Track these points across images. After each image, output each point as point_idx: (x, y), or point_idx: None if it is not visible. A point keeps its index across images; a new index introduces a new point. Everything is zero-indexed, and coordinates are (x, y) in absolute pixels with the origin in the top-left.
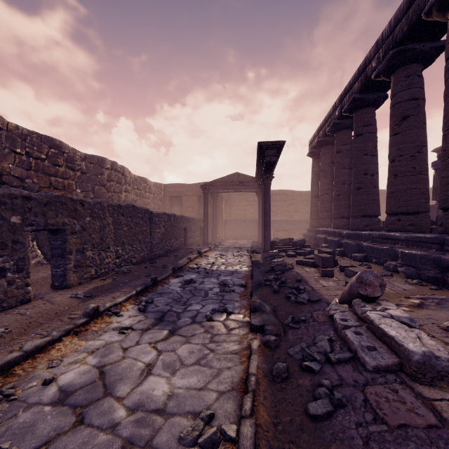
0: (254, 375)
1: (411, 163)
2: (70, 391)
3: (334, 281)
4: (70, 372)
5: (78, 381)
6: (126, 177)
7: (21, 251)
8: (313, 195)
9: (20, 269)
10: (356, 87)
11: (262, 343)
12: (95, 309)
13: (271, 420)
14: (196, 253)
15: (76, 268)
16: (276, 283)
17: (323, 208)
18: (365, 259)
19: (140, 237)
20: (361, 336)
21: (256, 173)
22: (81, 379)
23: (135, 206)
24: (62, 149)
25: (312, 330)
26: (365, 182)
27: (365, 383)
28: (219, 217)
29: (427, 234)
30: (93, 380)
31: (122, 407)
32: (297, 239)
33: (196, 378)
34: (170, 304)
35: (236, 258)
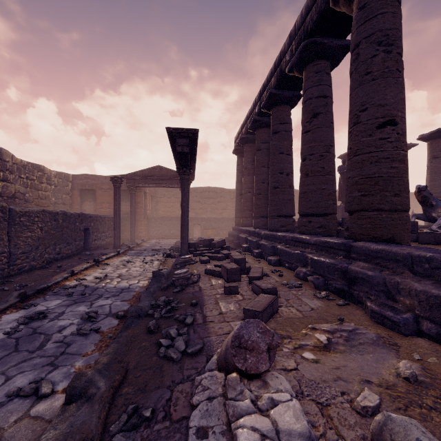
0: None
1: (320, 163)
2: None
3: (237, 302)
4: None
5: None
6: (5, 162)
7: None
8: (238, 193)
9: None
10: (272, 82)
11: None
12: None
13: None
14: (92, 261)
15: None
16: (162, 312)
17: (245, 207)
18: (279, 263)
19: None
20: None
21: (177, 167)
22: None
23: None
24: None
25: None
26: (281, 181)
27: None
28: (141, 215)
29: (335, 239)
30: None
31: None
32: (217, 240)
33: None
34: None
35: (143, 265)
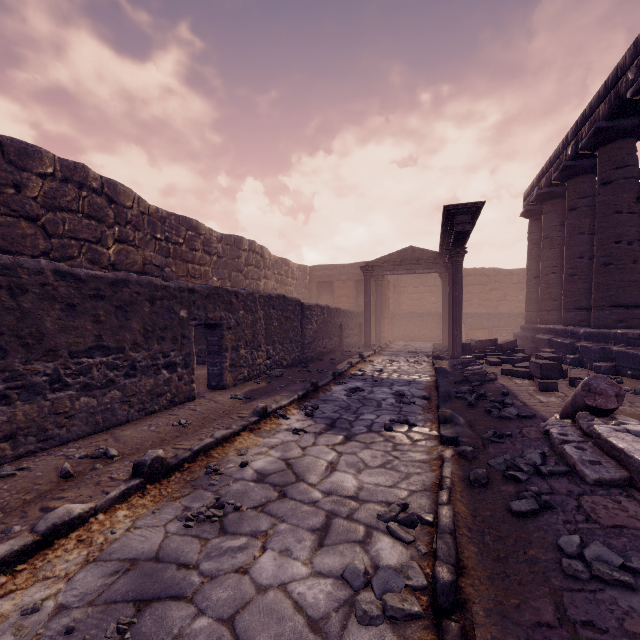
0: (448, 478)
1: None
2: (265, 474)
3: (559, 397)
4: (259, 461)
5: (269, 468)
6: (265, 260)
7: (187, 346)
8: (530, 275)
9: (187, 365)
10: (600, 111)
11: (456, 453)
12: (264, 408)
13: (470, 512)
14: (356, 357)
15: (231, 367)
16: (472, 396)
17: (546, 295)
18: (615, 370)
19: (291, 335)
20: (584, 451)
21: (440, 247)
22: (271, 467)
23: (286, 297)
24: (198, 230)
25: (520, 445)
26: (618, 254)
27: (581, 493)
28: (384, 310)
29: None
30: (282, 469)
31: (317, 490)
32: (504, 341)
33: (383, 478)
34: (338, 412)
35: (411, 365)
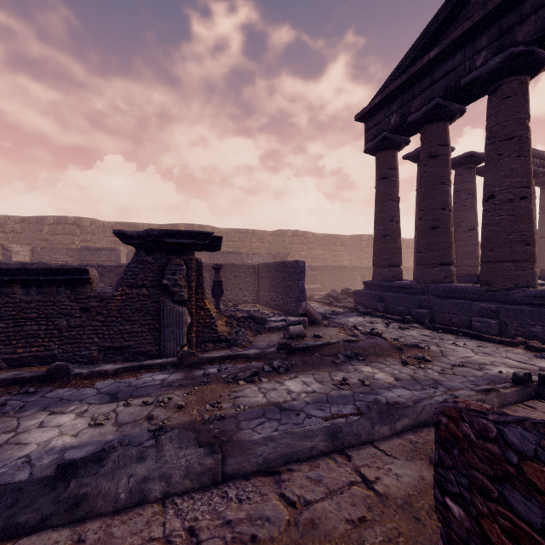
0: None
1: None
2: None
3: None
4: None
5: None
6: None
7: None
8: None
9: None
10: None
11: None
12: None
13: None
14: None
15: None
16: None
17: None
18: None
19: None
20: None
21: None
22: None
23: None
24: (404, 241)
25: None
26: None
27: None
28: None
29: None
30: None
31: None
32: None
33: None
34: None
35: None
